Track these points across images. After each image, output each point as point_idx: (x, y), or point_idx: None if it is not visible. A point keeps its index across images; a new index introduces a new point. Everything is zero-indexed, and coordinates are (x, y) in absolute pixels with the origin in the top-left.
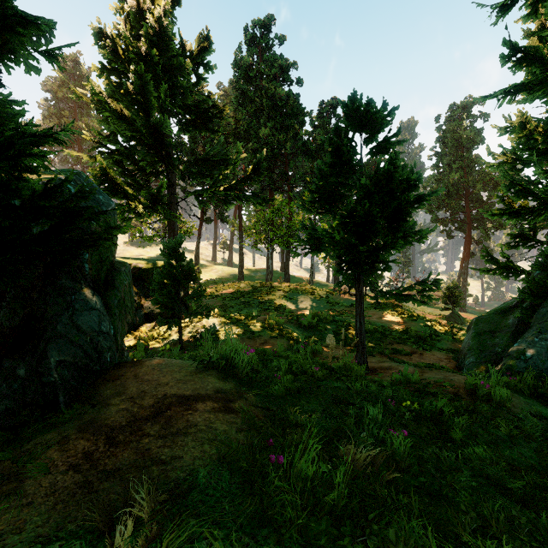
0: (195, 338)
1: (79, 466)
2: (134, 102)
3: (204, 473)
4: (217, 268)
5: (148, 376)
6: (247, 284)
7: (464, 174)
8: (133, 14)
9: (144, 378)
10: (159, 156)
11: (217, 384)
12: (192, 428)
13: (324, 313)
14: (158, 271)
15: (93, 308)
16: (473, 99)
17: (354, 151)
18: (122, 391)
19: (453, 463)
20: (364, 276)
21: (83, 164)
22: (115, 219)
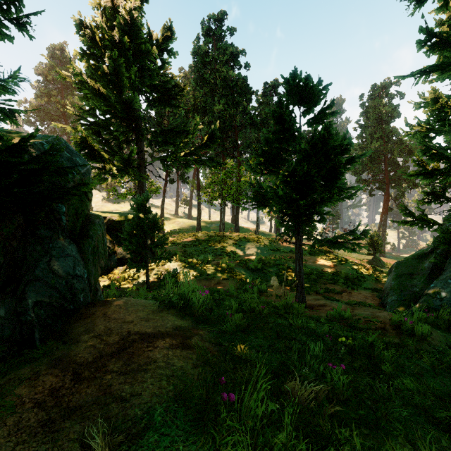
0: (160, 279)
1: (44, 403)
2: (109, 81)
3: (160, 410)
4: (179, 220)
5: (115, 314)
6: (204, 234)
7: (383, 142)
8: (108, 9)
9: (111, 317)
10: (130, 127)
11: (175, 322)
12: (151, 364)
13: (268, 258)
14: (128, 223)
15: (69, 255)
16: (390, 81)
17: (294, 120)
18: (91, 329)
19: (385, 394)
20: (302, 227)
21: (68, 135)
22: (89, 178)
